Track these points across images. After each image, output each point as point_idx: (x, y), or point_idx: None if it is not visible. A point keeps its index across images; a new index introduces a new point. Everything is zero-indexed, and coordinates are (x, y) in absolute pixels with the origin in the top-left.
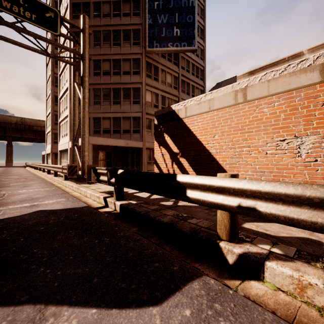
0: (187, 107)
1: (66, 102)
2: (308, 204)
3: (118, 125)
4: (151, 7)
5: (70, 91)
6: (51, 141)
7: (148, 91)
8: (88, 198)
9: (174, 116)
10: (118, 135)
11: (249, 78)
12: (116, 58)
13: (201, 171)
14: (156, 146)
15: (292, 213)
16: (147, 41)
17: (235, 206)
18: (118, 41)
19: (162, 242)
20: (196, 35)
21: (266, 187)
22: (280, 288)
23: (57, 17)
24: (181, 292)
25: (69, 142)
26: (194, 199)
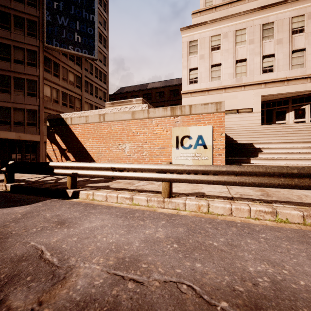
0: (72, 118)
1: None
2: (90, 169)
3: (7, 115)
4: (50, 4)
5: None
6: None
7: (47, 85)
8: None
9: (63, 122)
10: (7, 127)
11: (106, 109)
12: (4, 43)
13: (81, 162)
14: (48, 143)
15: (86, 172)
16: (45, 37)
17: (71, 173)
18: (7, 24)
19: (40, 196)
20: (96, 47)
21: (80, 165)
22: (83, 198)
23: None
24: (40, 202)
25: None
26: (57, 173)
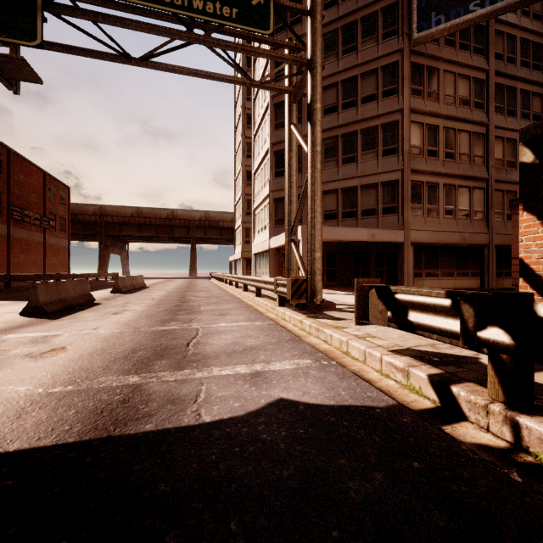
0: None
1: (264, 175)
2: None
3: (352, 202)
4: None
5: (270, 156)
6: (241, 240)
7: (415, 124)
8: (357, 360)
9: None
10: (352, 222)
11: None
12: (348, 78)
13: None
14: (530, 225)
15: None
16: (414, 20)
17: None
18: (352, 43)
19: None
20: None
21: None
22: None
23: (269, 2)
24: None
25: (270, 239)
26: None
